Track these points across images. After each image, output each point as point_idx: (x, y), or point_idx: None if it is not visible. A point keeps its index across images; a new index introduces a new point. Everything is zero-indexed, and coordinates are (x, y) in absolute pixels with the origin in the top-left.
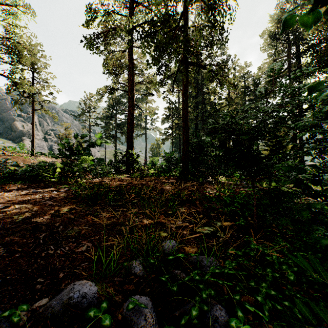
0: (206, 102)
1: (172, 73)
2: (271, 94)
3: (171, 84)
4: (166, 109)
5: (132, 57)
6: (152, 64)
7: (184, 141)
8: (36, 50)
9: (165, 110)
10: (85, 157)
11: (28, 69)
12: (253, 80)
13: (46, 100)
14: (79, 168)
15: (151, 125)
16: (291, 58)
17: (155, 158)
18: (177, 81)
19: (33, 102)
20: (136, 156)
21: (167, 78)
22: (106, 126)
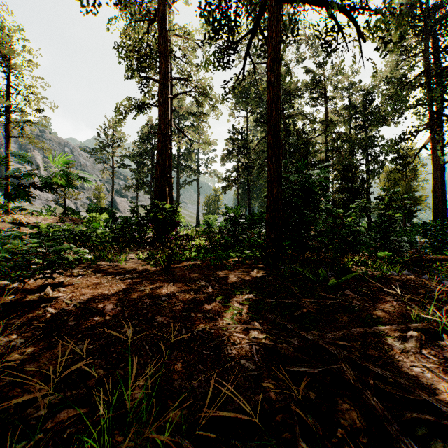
0: (291, 129)
1: (243, 36)
2: (397, 112)
3: (236, 104)
4: (229, 142)
5: (166, 27)
6: (202, 25)
7: (271, 178)
8: (5, 32)
9: (226, 144)
10: (94, 214)
11: (1, 70)
12: (363, 96)
13: (30, 121)
14: (52, 238)
15: (206, 167)
16: (428, 56)
17: (211, 216)
18: (244, 98)
19: (7, 123)
20: (170, 213)
21: (232, 49)
22: (138, 169)
